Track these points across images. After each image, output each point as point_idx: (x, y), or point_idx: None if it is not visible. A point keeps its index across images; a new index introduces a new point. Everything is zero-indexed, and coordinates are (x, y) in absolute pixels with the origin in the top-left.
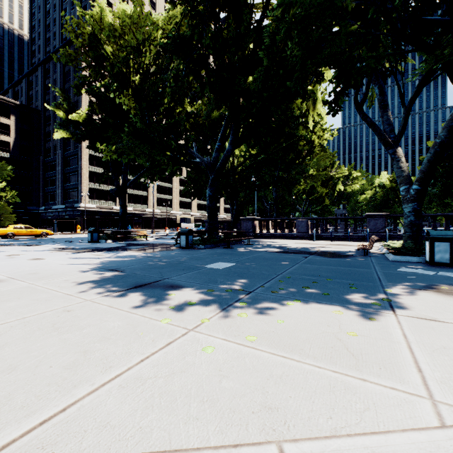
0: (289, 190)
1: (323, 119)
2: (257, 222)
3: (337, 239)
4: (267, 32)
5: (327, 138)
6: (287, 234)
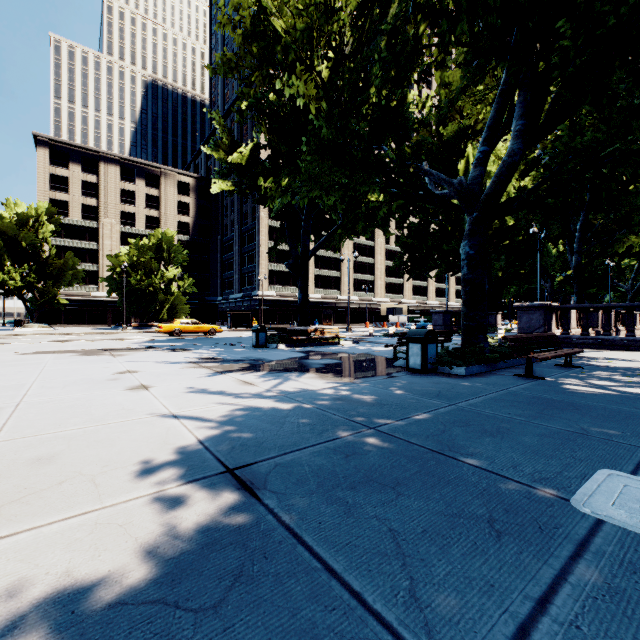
0: None
1: None
2: (553, 313)
3: None
4: None
5: None
6: None
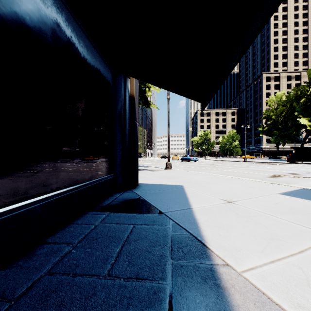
0: None
1: None
2: None
3: None
4: None
5: None
6: None
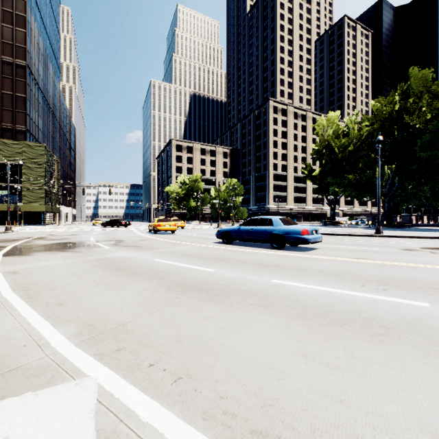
0: (434, 202)
1: None
2: (413, 217)
3: None
4: (419, 142)
5: None
6: (436, 224)
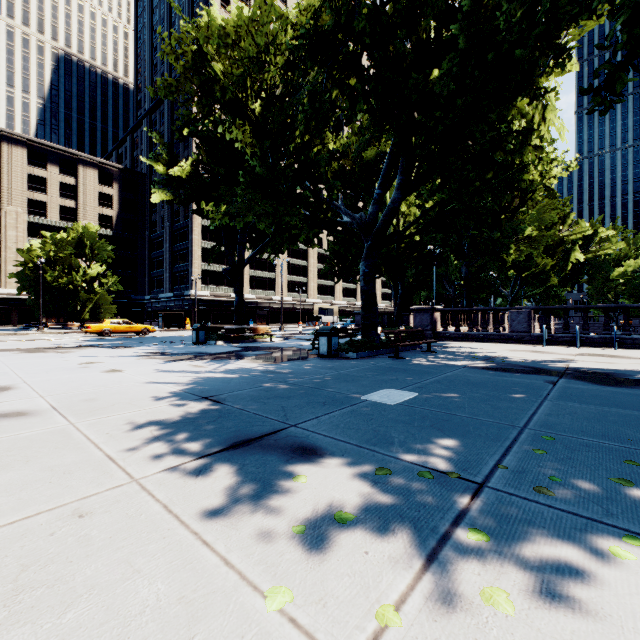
0: (502, 259)
1: (550, 144)
2: (438, 315)
3: (588, 344)
4: None
5: (557, 174)
6: (490, 334)
